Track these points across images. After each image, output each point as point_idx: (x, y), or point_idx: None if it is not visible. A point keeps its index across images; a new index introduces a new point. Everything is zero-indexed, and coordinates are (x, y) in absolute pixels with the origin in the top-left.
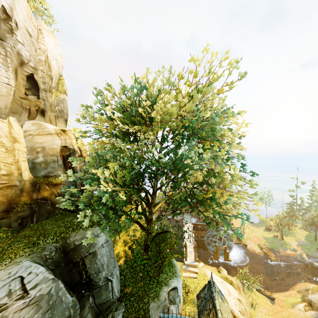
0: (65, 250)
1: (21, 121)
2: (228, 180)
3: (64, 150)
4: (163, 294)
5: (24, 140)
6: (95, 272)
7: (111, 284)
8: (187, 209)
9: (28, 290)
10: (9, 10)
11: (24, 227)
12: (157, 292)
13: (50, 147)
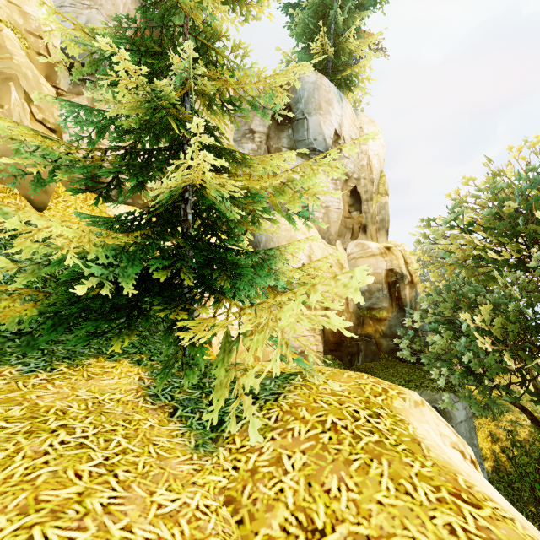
0: None
1: (344, 244)
2: None
3: (389, 274)
4: None
5: (348, 265)
6: None
7: None
8: None
9: None
10: (338, 129)
11: (352, 365)
12: None
13: (374, 272)
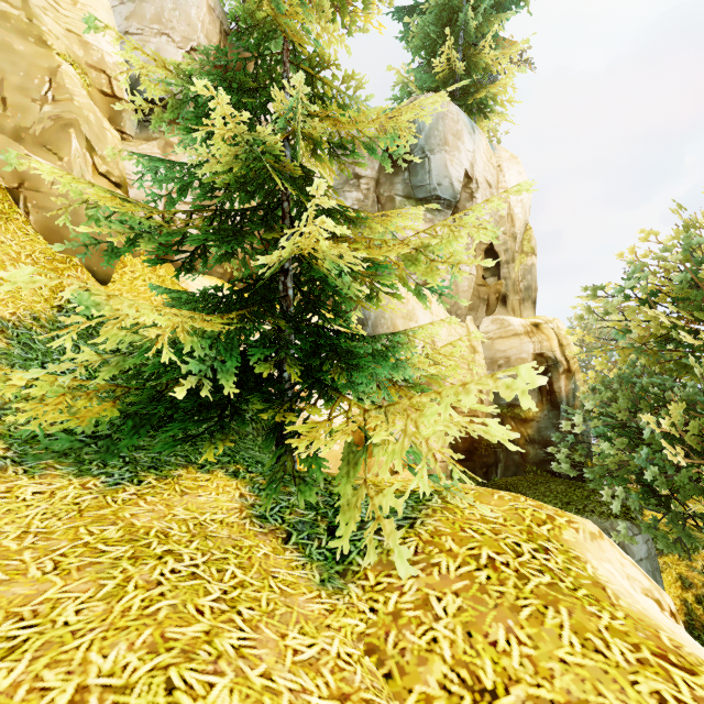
0: None
1: (477, 320)
2: None
3: (538, 360)
4: None
5: (482, 348)
6: None
7: None
8: None
9: None
10: (470, 170)
11: (488, 480)
12: None
13: (517, 358)
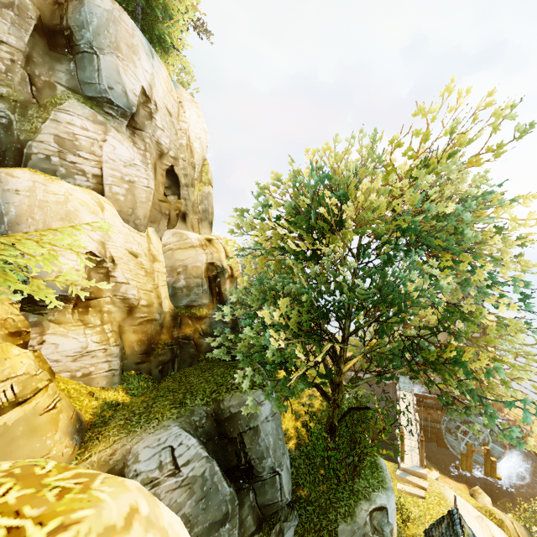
0: (219, 418)
1: (159, 232)
2: (491, 330)
3: (210, 268)
4: (362, 514)
5: (163, 258)
6: (257, 457)
7: (279, 480)
8: (404, 371)
9: (179, 466)
10: (148, 90)
11: (165, 376)
12: (351, 508)
13: (194, 266)
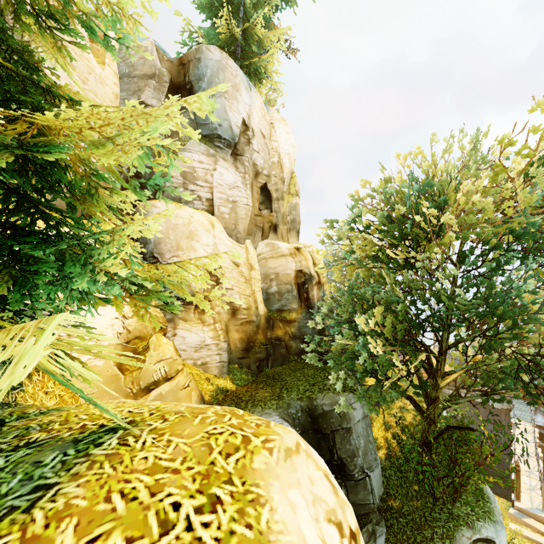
0: (313, 414)
1: (255, 243)
2: None
3: (298, 275)
4: (463, 541)
5: (258, 266)
6: (349, 456)
7: (371, 483)
8: (519, 395)
9: None
10: (247, 120)
11: (261, 372)
12: (450, 532)
13: (284, 273)
